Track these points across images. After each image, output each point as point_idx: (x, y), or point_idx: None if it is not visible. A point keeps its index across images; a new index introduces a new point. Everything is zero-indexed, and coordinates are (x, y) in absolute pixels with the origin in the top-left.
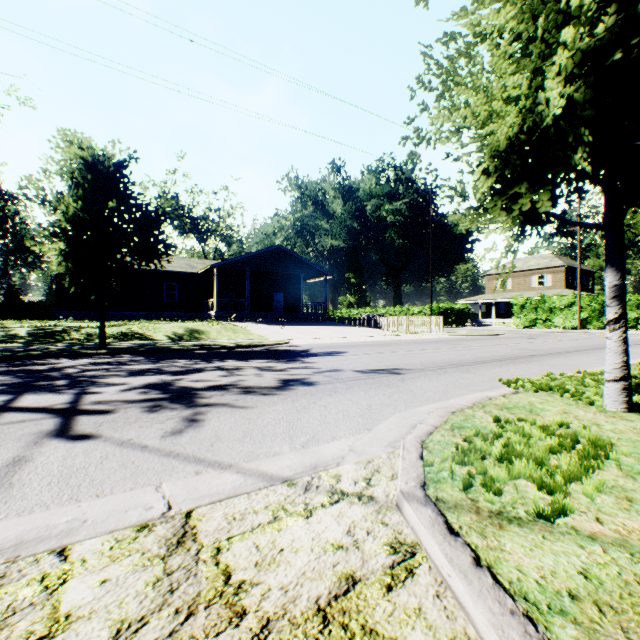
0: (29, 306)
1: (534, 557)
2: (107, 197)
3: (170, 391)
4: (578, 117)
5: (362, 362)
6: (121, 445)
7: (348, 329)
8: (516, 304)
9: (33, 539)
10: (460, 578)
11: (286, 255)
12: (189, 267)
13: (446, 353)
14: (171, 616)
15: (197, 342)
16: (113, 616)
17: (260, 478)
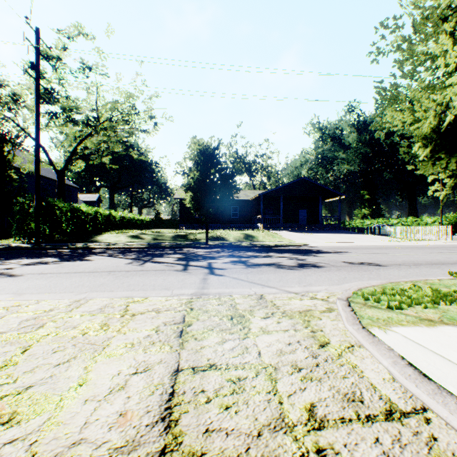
0: (165, 221)
1: (374, 313)
2: (209, 167)
3: (245, 264)
4: None
5: (355, 258)
6: (234, 278)
7: (357, 236)
8: None
9: (222, 293)
10: (343, 311)
11: (308, 183)
12: (245, 196)
13: (433, 256)
14: (261, 306)
15: (251, 242)
16: (248, 304)
17: (285, 291)
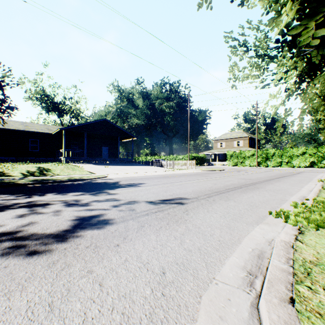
0: None
1: None
2: None
3: None
4: None
5: (153, 192)
6: None
7: (145, 167)
8: (228, 154)
9: None
10: None
11: (109, 125)
12: (47, 130)
13: (205, 183)
14: None
15: (40, 177)
16: None
17: None
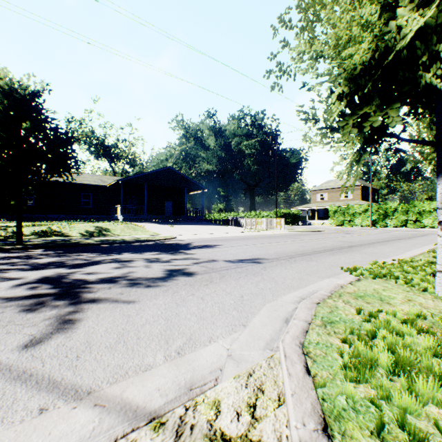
0: None
1: None
2: (23, 120)
3: (61, 285)
4: (429, 39)
5: (231, 253)
6: None
7: (219, 227)
8: (331, 210)
9: None
10: None
11: (174, 174)
12: (101, 181)
13: (291, 245)
14: None
15: (103, 238)
16: None
17: (121, 416)
